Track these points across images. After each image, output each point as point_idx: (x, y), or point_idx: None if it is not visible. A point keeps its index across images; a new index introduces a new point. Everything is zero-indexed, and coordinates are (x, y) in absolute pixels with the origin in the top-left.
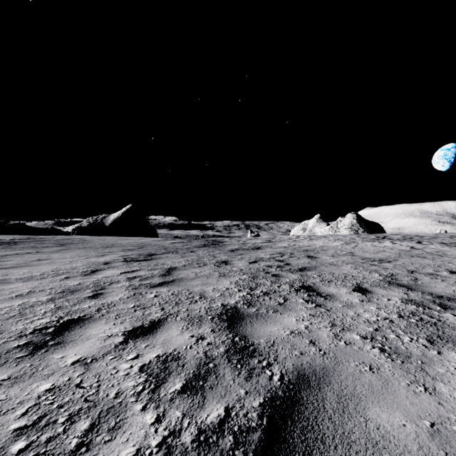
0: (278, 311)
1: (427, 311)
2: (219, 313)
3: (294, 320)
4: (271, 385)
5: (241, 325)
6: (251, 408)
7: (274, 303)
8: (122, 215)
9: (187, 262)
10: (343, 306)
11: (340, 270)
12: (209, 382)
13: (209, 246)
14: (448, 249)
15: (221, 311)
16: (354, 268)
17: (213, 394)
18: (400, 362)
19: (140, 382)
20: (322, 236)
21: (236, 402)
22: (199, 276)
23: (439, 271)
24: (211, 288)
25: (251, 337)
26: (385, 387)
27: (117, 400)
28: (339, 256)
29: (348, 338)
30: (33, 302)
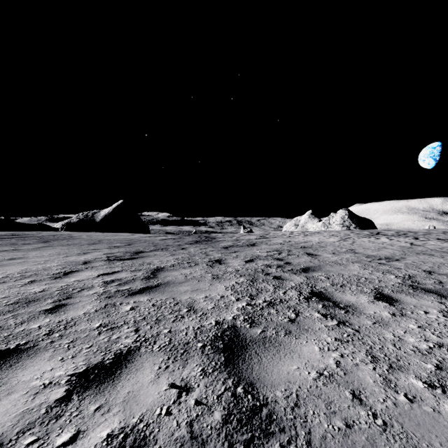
0: (291, 333)
1: None
2: (213, 338)
3: (317, 350)
4: None
5: (244, 359)
6: None
7: (283, 318)
8: (113, 211)
9: (176, 261)
10: (373, 323)
11: (348, 270)
12: None
13: (202, 242)
14: None
15: (216, 334)
16: (363, 268)
17: None
18: None
19: None
20: (315, 232)
21: None
22: (188, 278)
23: None
24: (203, 295)
25: (261, 385)
26: None
27: None
28: (341, 254)
29: (406, 387)
30: None
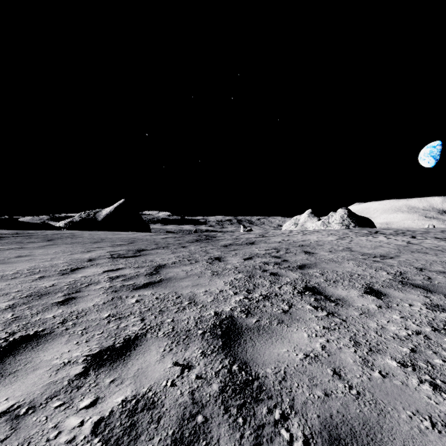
0: (283, 322)
1: None
2: (212, 326)
3: (306, 336)
4: None
5: (239, 344)
6: None
7: (277, 310)
8: (114, 210)
9: (177, 259)
10: (359, 314)
11: (343, 267)
12: None
13: (202, 241)
14: (445, 244)
15: (215, 323)
16: (357, 265)
17: None
18: None
19: None
20: (315, 230)
21: None
22: (189, 275)
23: None
24: (203, 290)
25: (253, 364)
26: None
27: None
28: (337, 252)
29: (381, 366)
30: None
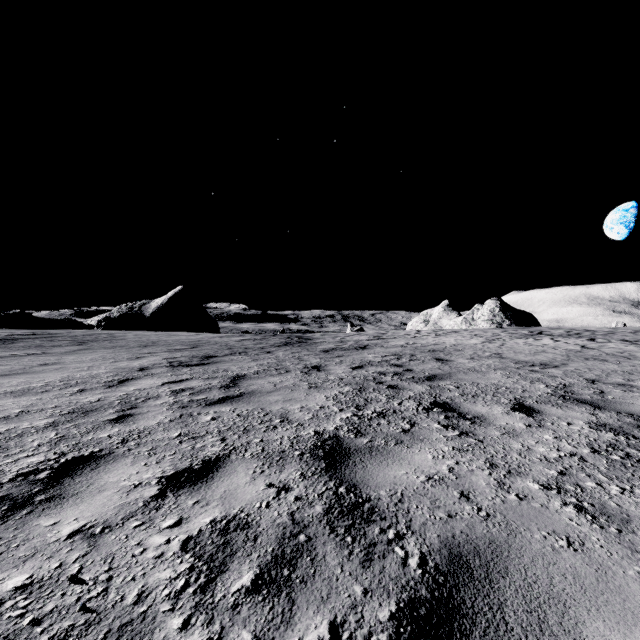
0: (403, 443)
1: (634, 442)
2: (312, 447)
3: (430, 458)
4: (406, 575)
5: (347, 466)
6: (376, 624)
7: (396, 429)
8: (168, 301)
9: (260, 367)
10: (501, 433)
11: (486, 379)
12: (299, 572)
13: (293, 344)
14: (635, 349)
15: (315, 443)
16: (507, 376)
17: (307, 595)
18: (614, 531)
19: (180, 571)
20: (452, 330)
21: (349, 612)
22: (279, 387)
23: (632, 381)
24: (298, 406)
25: (364, 486)
26: (602, 579)
27: (138, 609)
28: (482, 359)
29: (520, 488)
30: (24, 429)
